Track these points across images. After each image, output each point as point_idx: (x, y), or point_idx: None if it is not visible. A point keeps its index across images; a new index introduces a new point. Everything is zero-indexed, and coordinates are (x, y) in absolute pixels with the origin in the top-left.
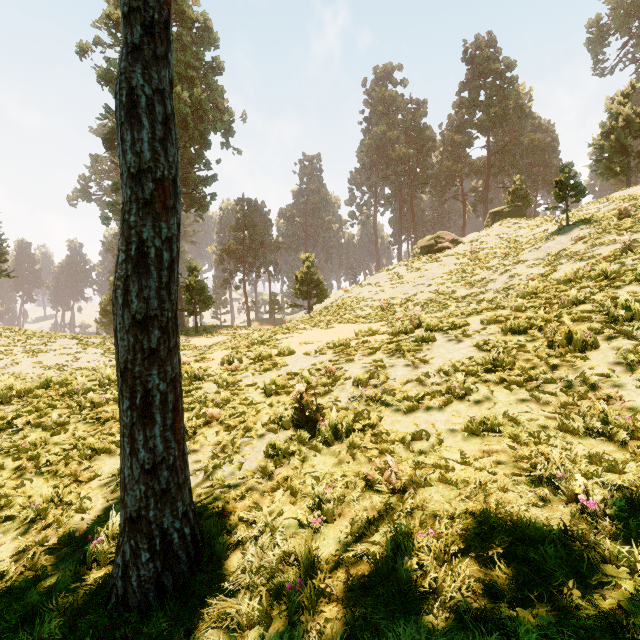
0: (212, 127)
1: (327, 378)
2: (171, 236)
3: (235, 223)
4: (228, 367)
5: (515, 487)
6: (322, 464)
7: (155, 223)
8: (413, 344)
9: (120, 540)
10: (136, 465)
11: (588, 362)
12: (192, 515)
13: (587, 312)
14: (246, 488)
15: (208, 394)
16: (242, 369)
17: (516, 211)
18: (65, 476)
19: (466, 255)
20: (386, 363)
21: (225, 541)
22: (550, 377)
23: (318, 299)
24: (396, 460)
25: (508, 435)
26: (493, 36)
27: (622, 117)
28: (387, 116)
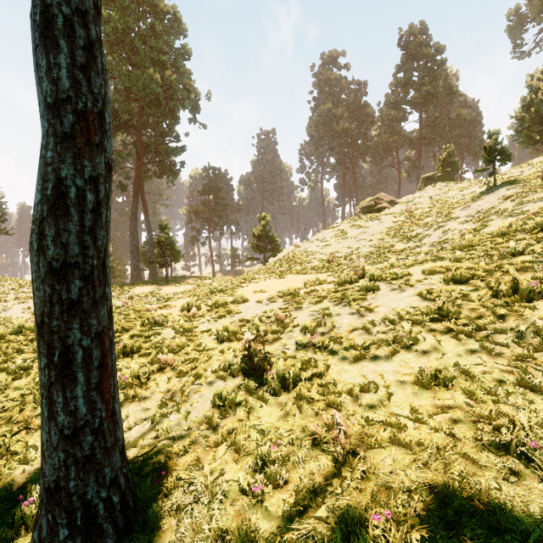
0: (181, 104)
1: (276, 325)
2: (97, 176)
3: (202, 188)
4: (187, 314)
5: (478, 453)
6: (268, 416)
7: (76, 160)
8: (358, 293)
9: (38, 512)
10: (54, 430)
11: (537, 312)
12: (123, 480)
13: (528, 262)
14: (190, 441)
15: (165, 339)
16: (199, 316)
17: (446, 176)
18: (18, 422)
19: (402, 214)
20: (332, 311)
21: (159, 507)
22: (499, 327)
23: (272, 253)
24: (344, 414)
25: (462, 389)
26: (425, 24)
27: (541, 91)
28: (332, 95)
